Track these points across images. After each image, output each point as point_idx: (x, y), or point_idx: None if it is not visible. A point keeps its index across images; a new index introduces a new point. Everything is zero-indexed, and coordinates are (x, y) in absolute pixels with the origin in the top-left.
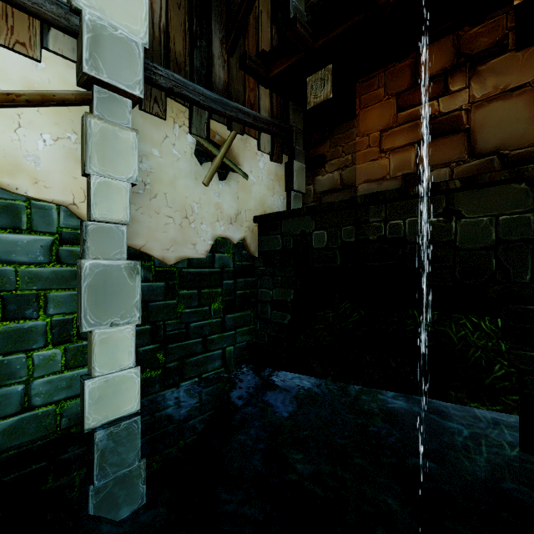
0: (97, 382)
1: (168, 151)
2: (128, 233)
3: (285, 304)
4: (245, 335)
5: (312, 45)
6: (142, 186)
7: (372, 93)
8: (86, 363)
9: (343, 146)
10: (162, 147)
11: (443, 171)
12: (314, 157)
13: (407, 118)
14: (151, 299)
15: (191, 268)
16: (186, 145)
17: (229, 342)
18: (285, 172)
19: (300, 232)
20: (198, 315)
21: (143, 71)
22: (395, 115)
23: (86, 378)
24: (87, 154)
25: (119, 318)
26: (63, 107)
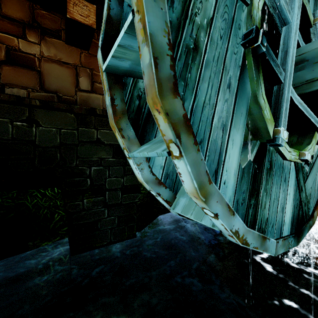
0: None
1: None
2: None
3: None
4: None
5: None
6: None
7: None
8: None
9: None
10: None
11: (22, 91)
12: None
13: None
14: None
15: None
16: None
17: None
18: None
19: None
20: None
21: None
22: None
23: None
24: None
25: None
26: None
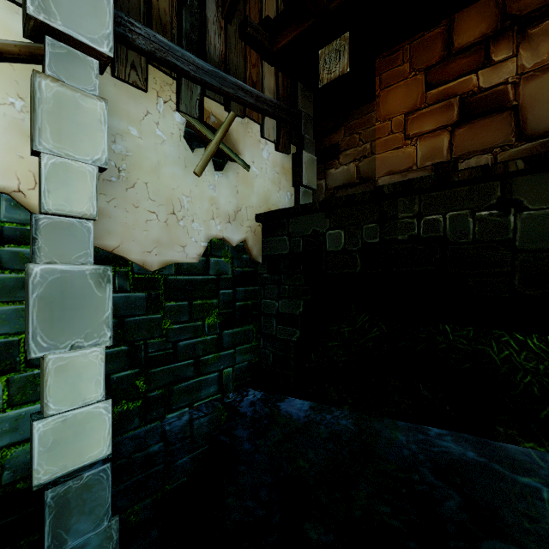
0: (50, 423)
1: (149, 131)
2: (96, 230)
3: (293, 317)
4: (246, 353)
5: (326, 6)
6: (115, 172)
7: (395, 69)
8: (38, 397)
9: (360, 133)
10: (142, 125)
11: (484, 158)
12: (326, 147)
13: (438, 96)
14: (128, 313)
15: (180, 275)
16: (173, 125)
17: (227, 363)
18: (293, 164)
19: (312, 232)
20: (188, 332)
21: (116, 26)
22: (424, 94)
23: (36, 418)
24: (35, 125)
25: (83, 338)
26: (4, 63)
